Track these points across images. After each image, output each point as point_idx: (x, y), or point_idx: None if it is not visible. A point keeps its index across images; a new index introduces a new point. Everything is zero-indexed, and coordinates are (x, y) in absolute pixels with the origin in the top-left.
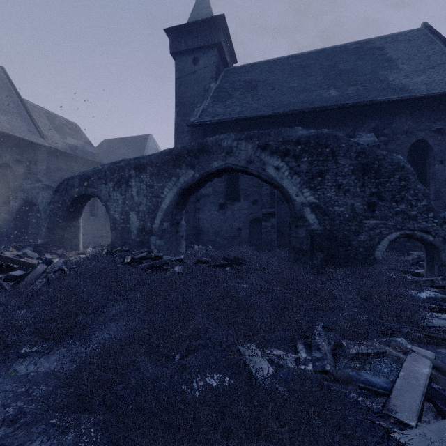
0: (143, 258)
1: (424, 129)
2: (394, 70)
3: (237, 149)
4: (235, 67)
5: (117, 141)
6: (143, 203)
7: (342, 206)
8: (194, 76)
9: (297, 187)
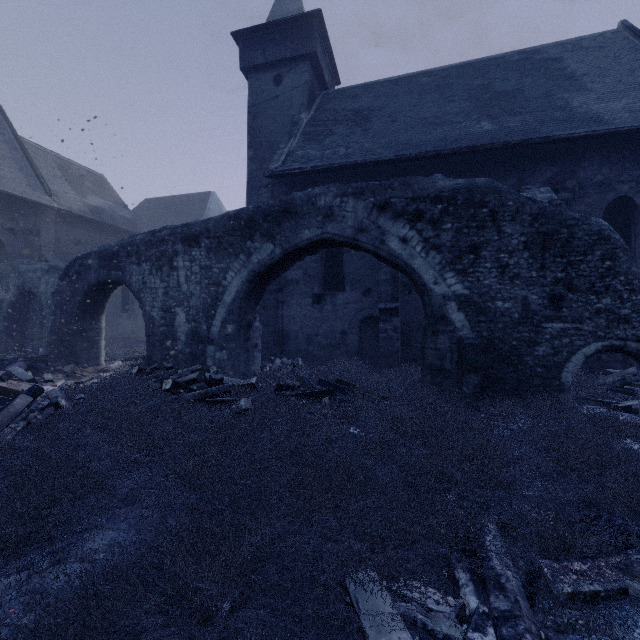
0: (192, 382)
1: (628, 181)
2: (579, 90)
3: (340, 210)
4: (337, 90)
5: (164, 202)
6: (196, 294)
7: (508, 300)
8: (275, 102)
9: (436, 269)
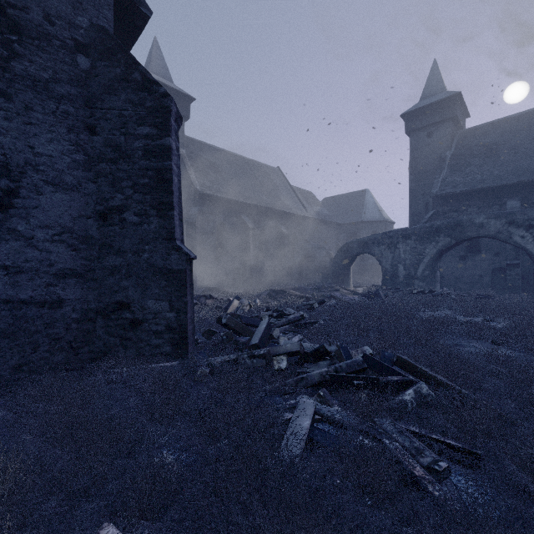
0: (420, 292)
1: None
2: None
3: (487, 224)
4: (469, 129)
5: (336, 199)
6: (408, 259)
7: None
8: (428, 147)
9: None
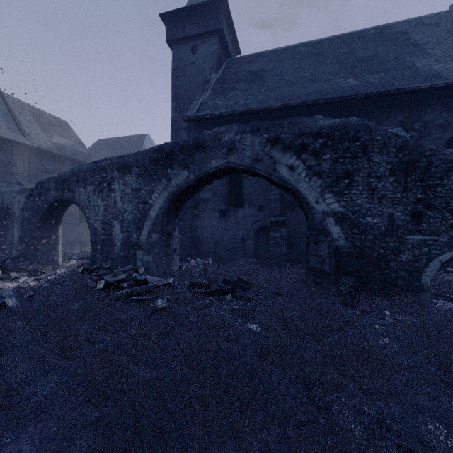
0: (122, 282)
1: None
2: (422, 55)
3: (241, 144)
4: (238, 58)
5: (112, 141)
6: (128, 210)
7: (377, 216)
8: (192, 66)
9: (318, 191)
